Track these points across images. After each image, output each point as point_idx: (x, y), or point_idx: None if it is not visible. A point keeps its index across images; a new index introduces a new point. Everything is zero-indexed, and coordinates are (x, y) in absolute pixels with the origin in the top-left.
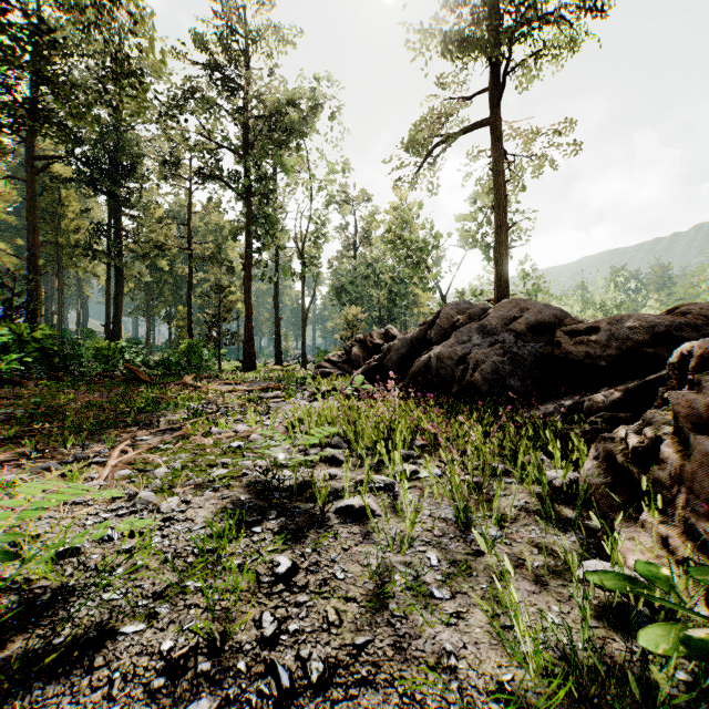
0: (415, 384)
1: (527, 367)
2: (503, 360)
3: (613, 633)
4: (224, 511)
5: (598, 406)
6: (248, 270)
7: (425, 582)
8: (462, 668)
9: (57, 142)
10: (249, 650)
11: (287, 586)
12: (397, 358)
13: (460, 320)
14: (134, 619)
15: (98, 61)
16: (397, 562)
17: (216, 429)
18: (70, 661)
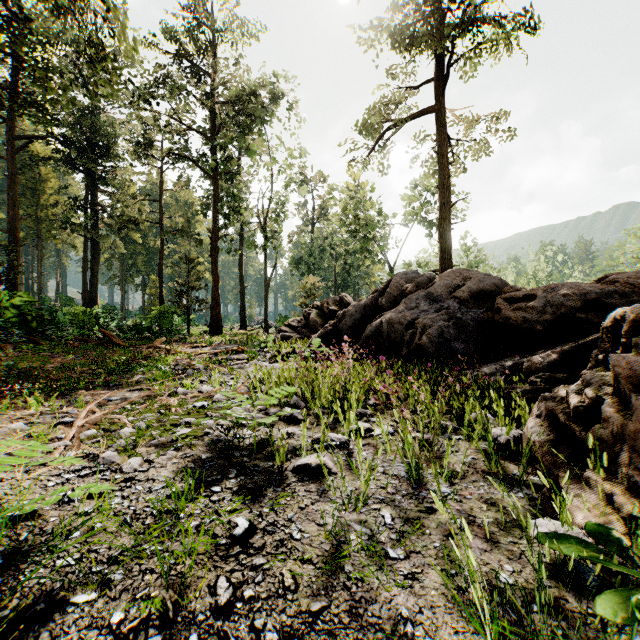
0: (368, 347)
1: (470, 331)
2: (448, 325)
3: (565, 592)
4: (185, 470)
5: (536, 366)
6: (215, 243)
7: (380, 541)
8: (419, 635)
9: (33, 121)
10: (203, 620)
11: (244, 548)
12: (351, 323)
13: (408, 288)
14: (86, 588)
15: (75, 49)
16: (352, 520)
17: (182, 389)
18: (14, 637)
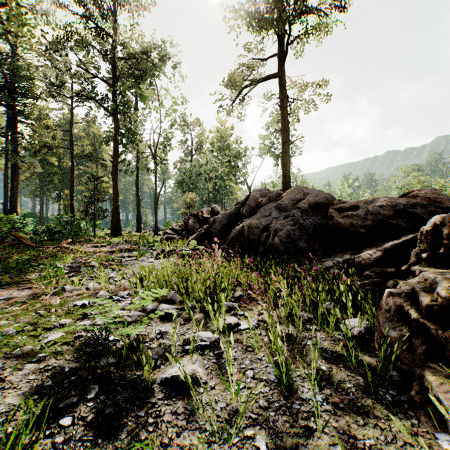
0: (233, 246)
1: (310, 233)
2: (294, 228)
3: None
4: (38, 391)
5: (366, 261)
6: (115, 166)
7: None
8: None
9: None
10: None
11: None
12: (219, 227)
13: (263, 201)
14: None
15: None
16: None
17: (70, 287)
18: None
